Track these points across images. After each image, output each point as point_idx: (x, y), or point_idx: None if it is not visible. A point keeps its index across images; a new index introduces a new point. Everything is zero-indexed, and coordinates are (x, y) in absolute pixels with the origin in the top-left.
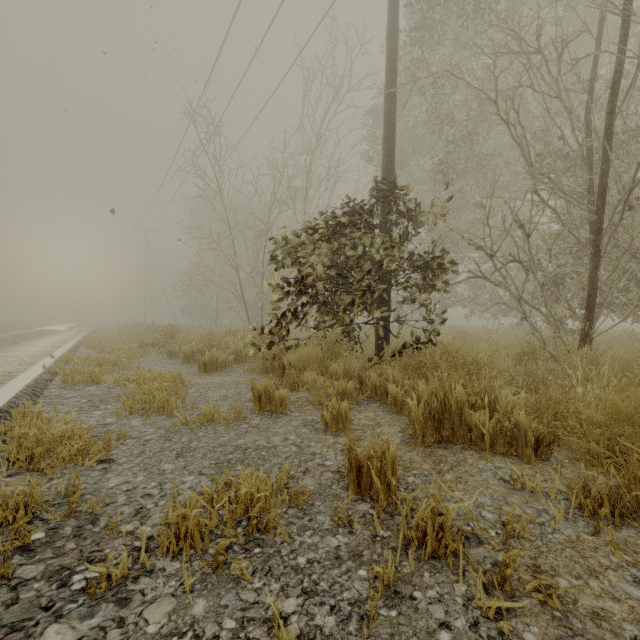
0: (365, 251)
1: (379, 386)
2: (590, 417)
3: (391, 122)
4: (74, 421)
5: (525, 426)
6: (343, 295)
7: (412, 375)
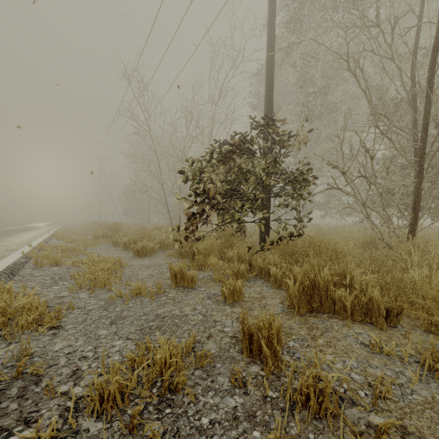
0: (252, 170)
1: (263, 267)
2: (435, 296)
3: (271, 79)
4: (33, 296)
5: (378, 301)
6: (237, 201)
7: (287, 259)
